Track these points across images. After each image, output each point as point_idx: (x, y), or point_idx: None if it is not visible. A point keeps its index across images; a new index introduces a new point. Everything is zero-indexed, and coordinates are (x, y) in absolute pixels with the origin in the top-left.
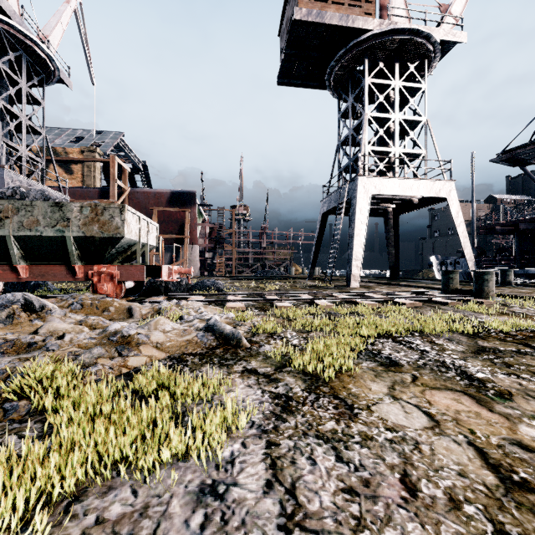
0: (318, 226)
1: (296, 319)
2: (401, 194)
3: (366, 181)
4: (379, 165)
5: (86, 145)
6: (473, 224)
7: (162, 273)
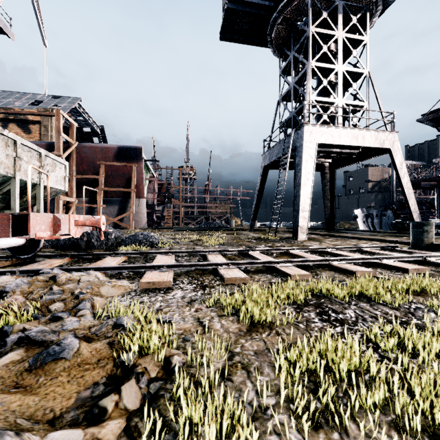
0: (260, 179)
1: (265, 321)
2: (347, 144)
3: (312, 130)
4: (324, 113)
5: (44, 107)
6: (393, 181)
7: (30, 226)
